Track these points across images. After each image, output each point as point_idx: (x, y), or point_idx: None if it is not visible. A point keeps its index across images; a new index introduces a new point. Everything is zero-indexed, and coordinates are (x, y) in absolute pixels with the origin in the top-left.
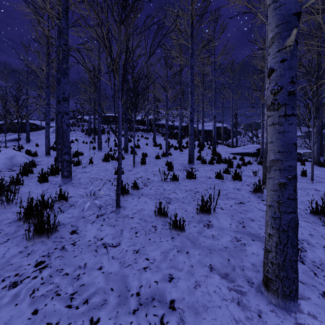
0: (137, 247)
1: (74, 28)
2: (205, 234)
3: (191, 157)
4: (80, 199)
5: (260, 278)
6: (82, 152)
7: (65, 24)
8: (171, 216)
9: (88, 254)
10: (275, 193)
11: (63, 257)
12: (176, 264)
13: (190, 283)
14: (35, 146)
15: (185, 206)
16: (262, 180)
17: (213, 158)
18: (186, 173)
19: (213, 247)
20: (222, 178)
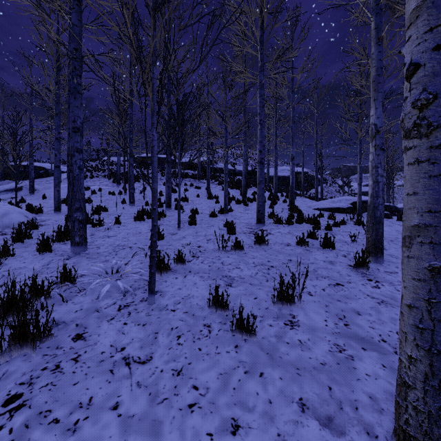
0: (179, 364)
1: (91, 26)
2: (289, 339)
3: (260, 214)
4: (96, 279)
5: (387, 424)
6: (106, 207)
7: (76, 19)
8: (234, 307)
9: (97, 378)
10: (423, 284)
11: (55, 385)
12: (244, 397)
13: (269, 438)
14: (41, 198)
15: (254, 290)
16: (366, 248)
17: (291, 215)
18: (254, 238)
19: (302, 364)
20: (306, 245)
